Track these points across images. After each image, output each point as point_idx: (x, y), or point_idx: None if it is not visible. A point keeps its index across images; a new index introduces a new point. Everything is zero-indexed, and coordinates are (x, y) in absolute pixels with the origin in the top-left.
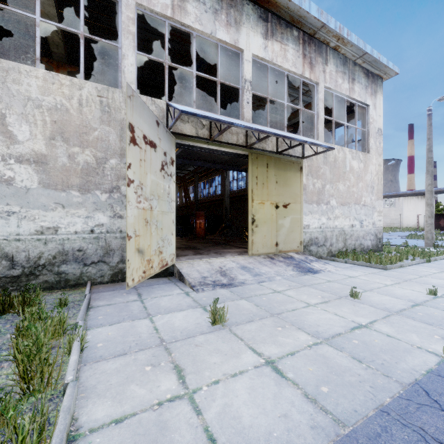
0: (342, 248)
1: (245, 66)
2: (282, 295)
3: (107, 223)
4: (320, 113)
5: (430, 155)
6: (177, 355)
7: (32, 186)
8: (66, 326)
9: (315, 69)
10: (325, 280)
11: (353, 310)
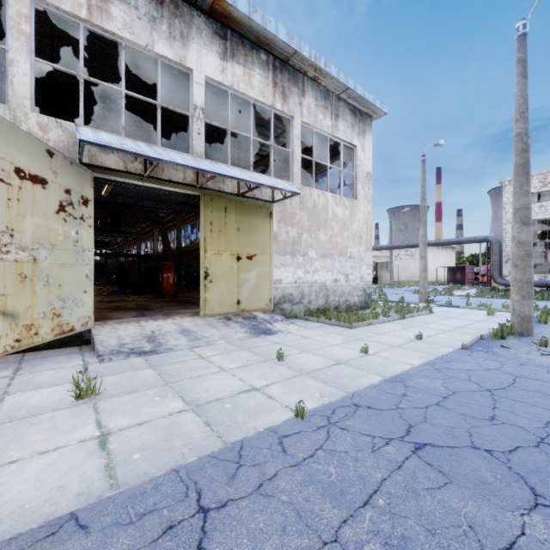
0: (323, 305)
1: (196, 89)
2: (204, 361)
3: None
4: (296, 151)
5: (424, 204)
6: None
7: None
8: None
9: (289, 100)
10: (272, 342)
11: (264, 373)
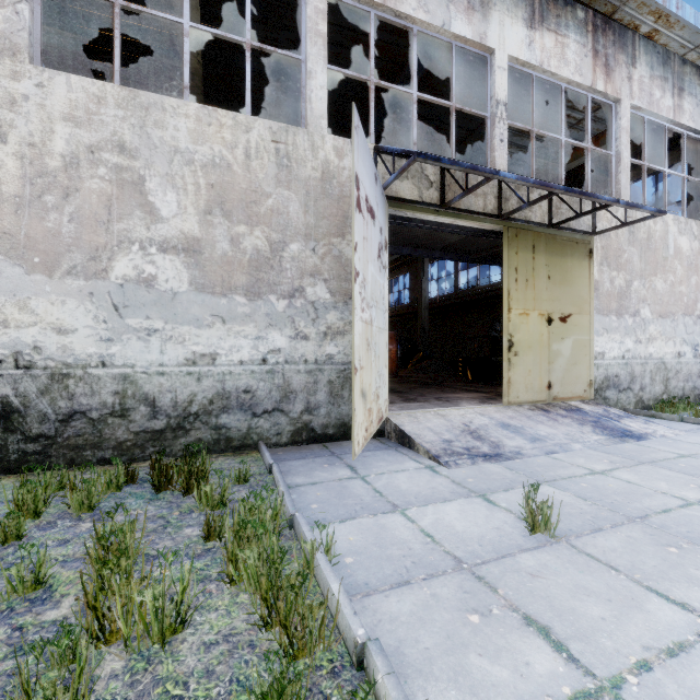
0: (661, 394)
1: (498, 77)
2: (614, 479)
3: (286, 347)
4: (623, 153)
5: None
6: (510, 594)
7: (180, 288)
8: (279, 521)
9: (614, 75)
10: (672, 453)
11: None
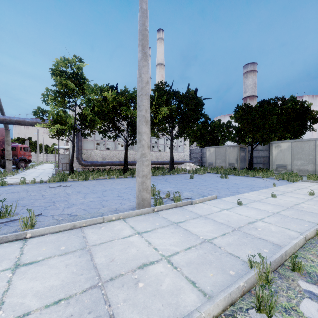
0: None
1: None
2: None
3: None
4: None
5: None
6: None
7: None
8: None
9: None
10: None
11: (305, 192)
